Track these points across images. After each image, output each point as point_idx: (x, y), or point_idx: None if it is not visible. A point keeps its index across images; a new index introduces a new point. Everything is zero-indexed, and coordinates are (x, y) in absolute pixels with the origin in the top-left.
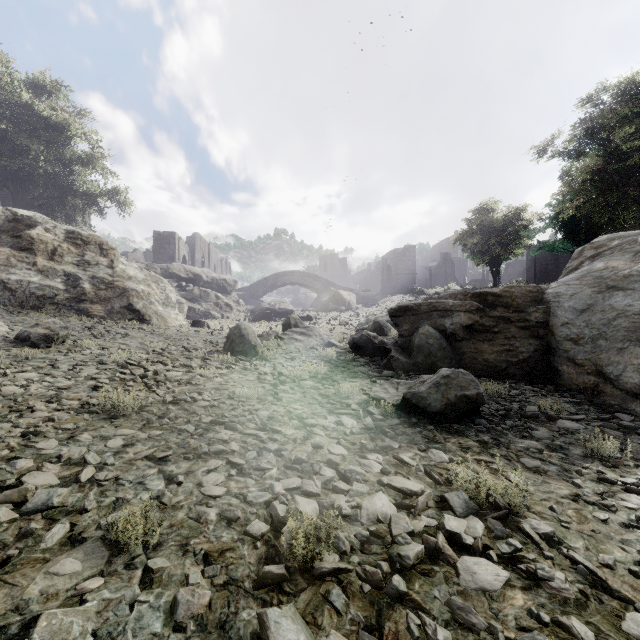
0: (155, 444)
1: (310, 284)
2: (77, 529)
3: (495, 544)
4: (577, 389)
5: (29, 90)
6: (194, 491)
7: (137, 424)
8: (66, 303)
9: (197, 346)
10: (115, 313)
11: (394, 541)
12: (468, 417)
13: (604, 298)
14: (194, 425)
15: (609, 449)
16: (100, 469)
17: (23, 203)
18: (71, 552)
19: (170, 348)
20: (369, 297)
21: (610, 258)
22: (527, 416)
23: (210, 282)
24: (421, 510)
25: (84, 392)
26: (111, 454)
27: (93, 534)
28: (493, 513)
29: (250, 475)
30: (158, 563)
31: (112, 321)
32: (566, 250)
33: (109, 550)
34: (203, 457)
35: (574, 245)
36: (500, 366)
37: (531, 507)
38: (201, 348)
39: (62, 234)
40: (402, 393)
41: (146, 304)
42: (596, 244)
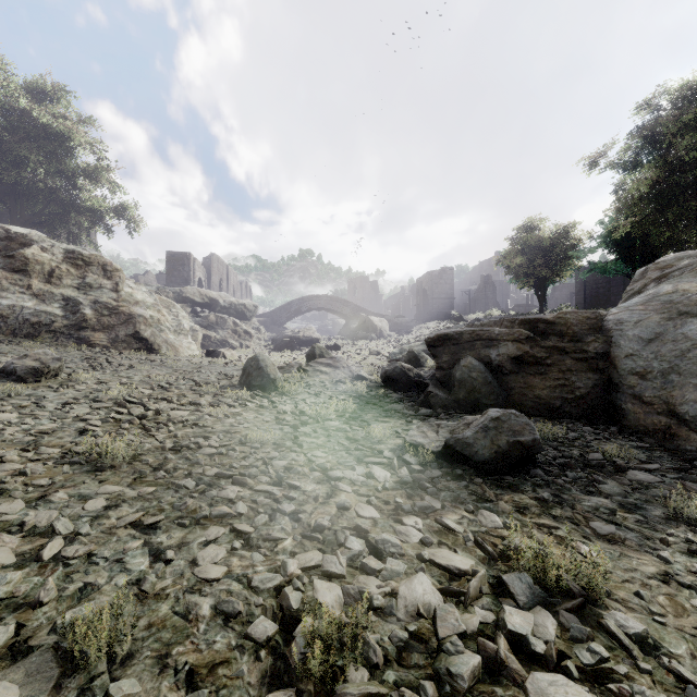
0: (145, 505)
1: (338, 309)
2: (24, 632)
3: (573, 650)
4: (645, 431)
5: (27, 95)
6: (186, 572)
7: (127, 478)
8: (64, 331)
9: (209, 379)
10: (120, 342)
11: (441, 649)
12: (521, 467)
13: (675, 326)
14: (195, 479)
15: (696, 510)
16: (71, 541)
17: (21, 220)
18: (9, 670)
19: (178, 382)
20: (403, 324)
21: (680, 280)
22: (591, 465)
23: (228, 307)
24: (473, 598)
25: (69, 437)
26: (88, 520)
27: (44, 640)
28: (565, 602)
29: (258, 549)
30: (124, 688)
31: (116, 351)
32: (619, 272)
33: (61, 666)
34: (202, 523)
35: (628, 266)
36: (554, 403)
37: (612, 592)
38: (214, 382)
39: (61, 254)
40: (443, 437)
41: (155, 332)
42: (662, 264)
